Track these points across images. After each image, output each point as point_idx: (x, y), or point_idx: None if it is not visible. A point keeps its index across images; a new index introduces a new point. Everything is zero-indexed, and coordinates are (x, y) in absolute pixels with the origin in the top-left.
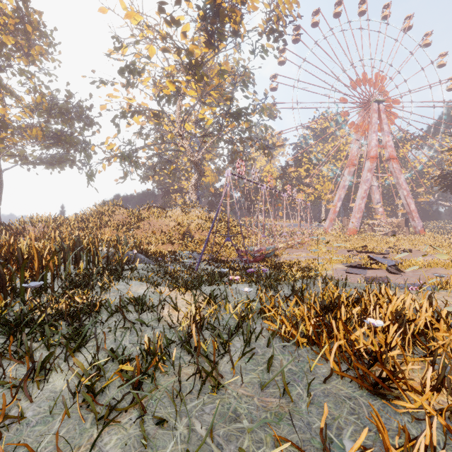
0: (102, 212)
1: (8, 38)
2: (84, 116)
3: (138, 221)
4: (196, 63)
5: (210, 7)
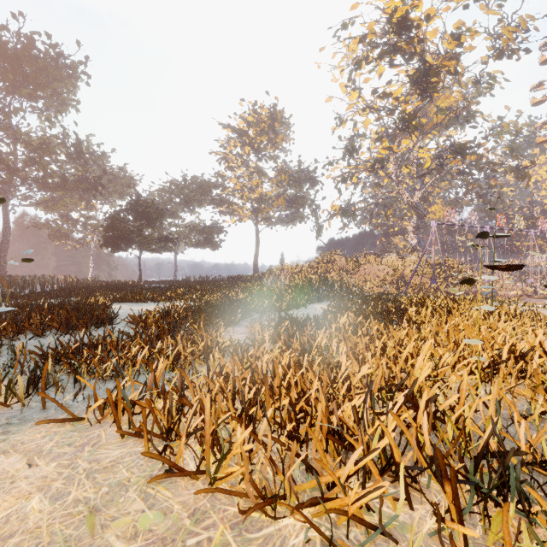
0: (327, 261)
1: (264, 137)
2: (310, 178)
3: (356, 267)
4: (409, 116)
5: (418, 77)
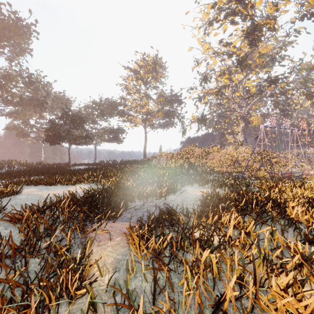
0: (189, 150)
1: (150, 74)
2: (177, 100)
3: (207, 154)
4: (242, 58)
5: (250, 30)
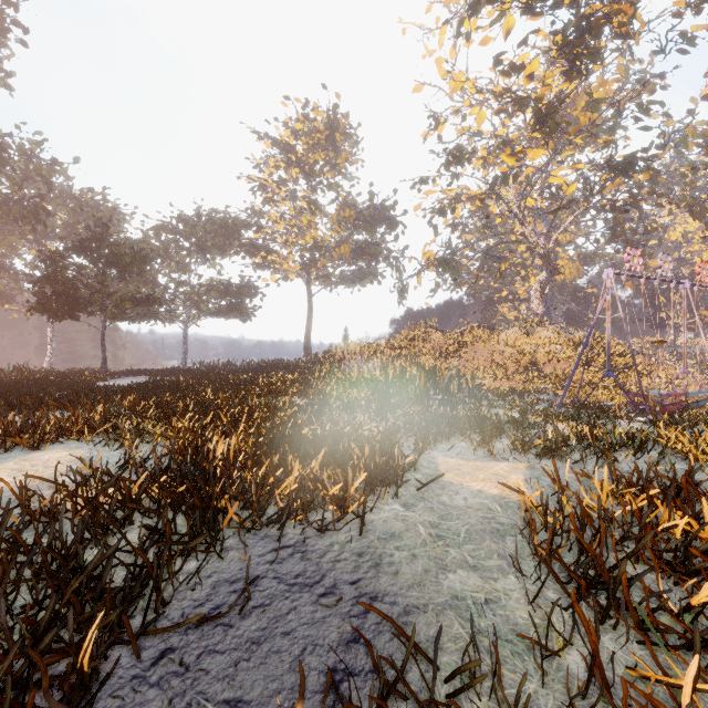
0: (415, 337)
1: (320, 155)
2: (386, 218)
3: (458, 347)
4: (548, 108)
5: (575, 28)
